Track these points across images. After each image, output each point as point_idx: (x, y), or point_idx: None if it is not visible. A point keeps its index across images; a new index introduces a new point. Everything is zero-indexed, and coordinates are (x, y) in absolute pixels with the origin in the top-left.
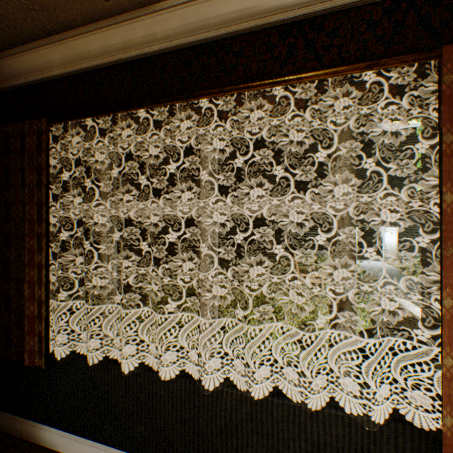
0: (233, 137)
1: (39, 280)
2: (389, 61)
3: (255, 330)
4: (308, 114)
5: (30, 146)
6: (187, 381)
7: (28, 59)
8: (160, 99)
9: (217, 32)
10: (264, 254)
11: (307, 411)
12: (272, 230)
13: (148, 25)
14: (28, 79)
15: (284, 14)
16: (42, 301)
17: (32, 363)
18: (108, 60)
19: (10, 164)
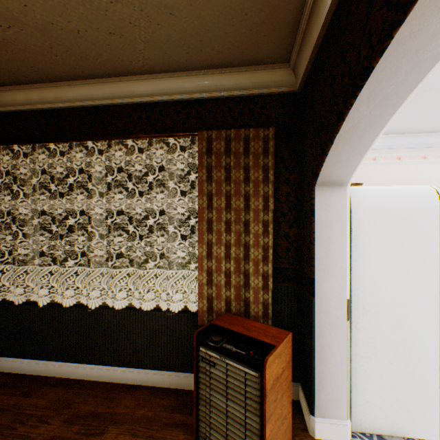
0: (114, 162)
1: None
2: (178, 135)
3: None
4: (152, 153)
5: None
6: (82, 309)
7: None
8: (63, 139)
9: (99, 103)
10: None
11: (148, 315)
12: None
13: (57, 92)
14: None
15: (135, 100)
16: None
17: None
18: (30, 108)
19: None
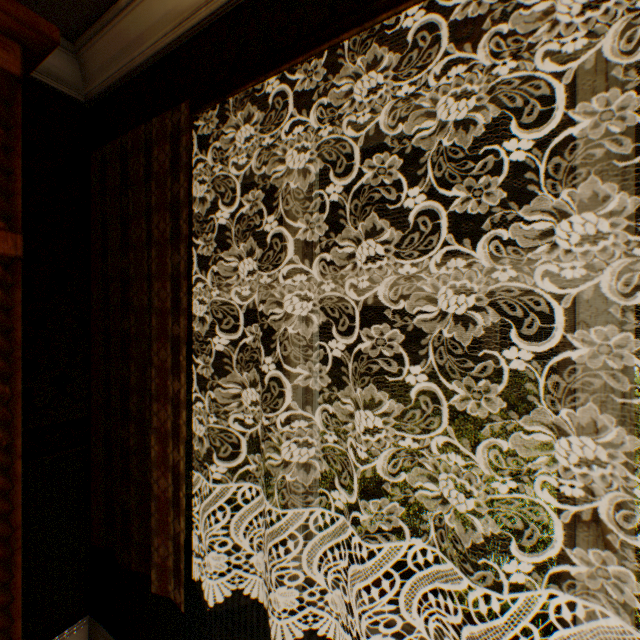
0: None
1: (175, 430)
2: None
3: (509, 511)
4: None
5: (159, 166)
6: None
7: (156, 3)
8: None
9: None
10: (482, 365)
11: None
12: (495, 326)
13: None
14: (157, 45)
15: None
16: (179, 473)
17: (162, 590)
18: None
19: (129, 207)
